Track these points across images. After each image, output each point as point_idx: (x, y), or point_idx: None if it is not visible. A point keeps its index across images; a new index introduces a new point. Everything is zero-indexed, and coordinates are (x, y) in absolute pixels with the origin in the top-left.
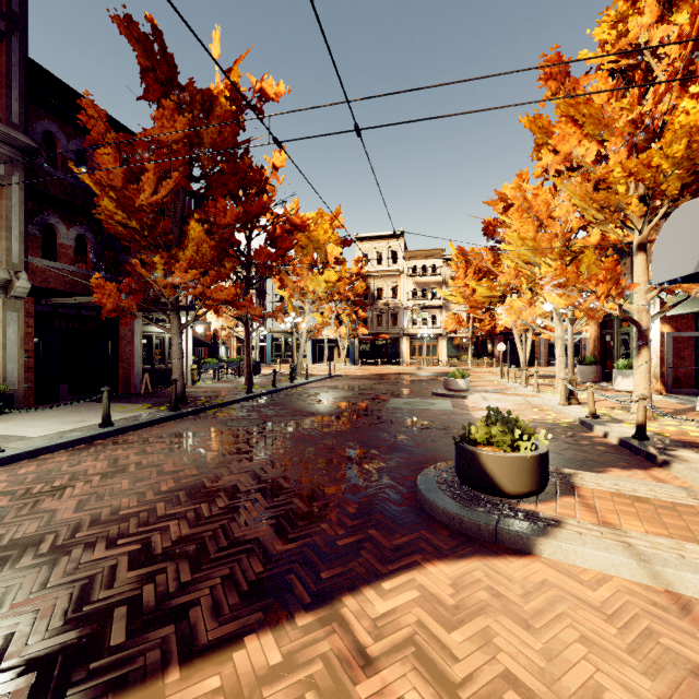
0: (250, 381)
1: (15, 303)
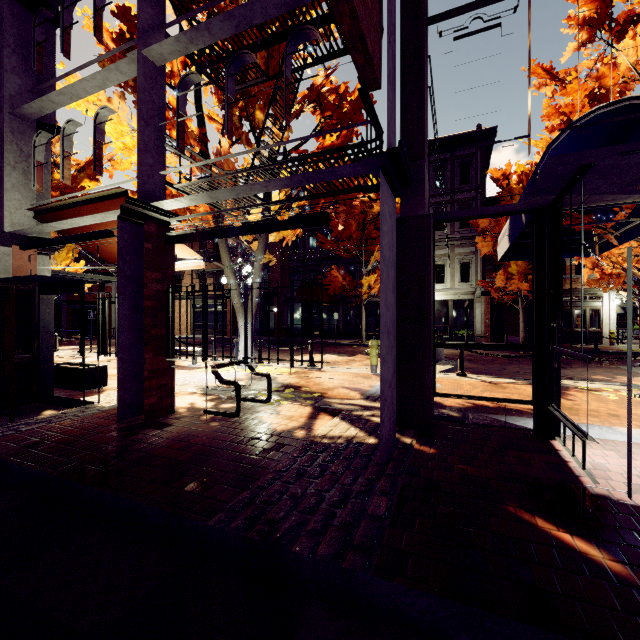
0: (595, 341)
1: (479, 299)
